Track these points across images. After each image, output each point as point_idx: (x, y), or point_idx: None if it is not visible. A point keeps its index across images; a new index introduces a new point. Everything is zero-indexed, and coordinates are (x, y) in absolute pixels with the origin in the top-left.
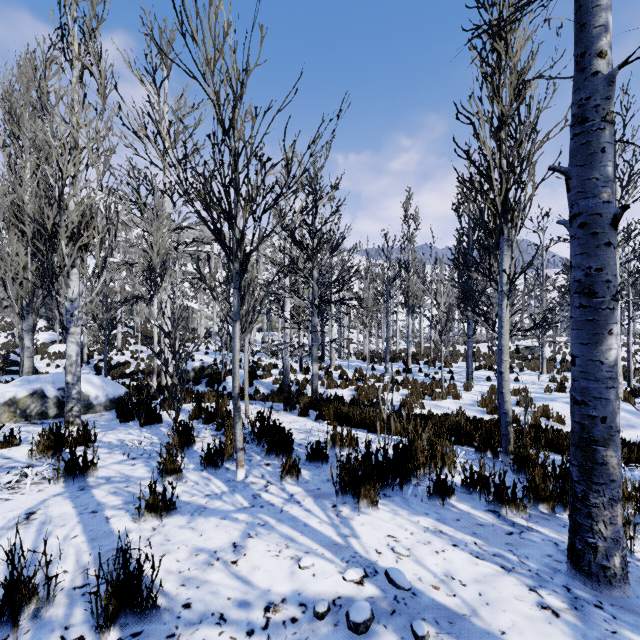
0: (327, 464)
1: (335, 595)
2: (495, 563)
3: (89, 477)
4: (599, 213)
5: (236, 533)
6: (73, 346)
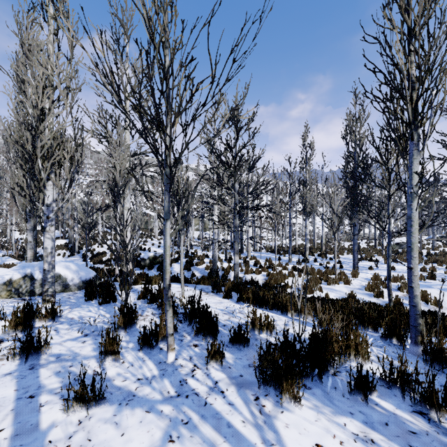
0: (248, 347)
1: None
2: None
3: (42, 354)
4: None
5: (158, 434)
6: (48, 241)
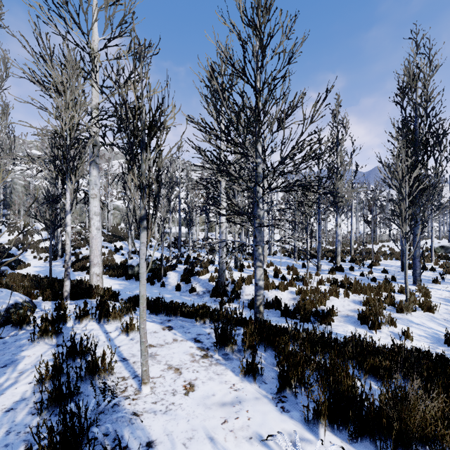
0: None
1: None
2: None
3: None
4: None
5: None
6: None
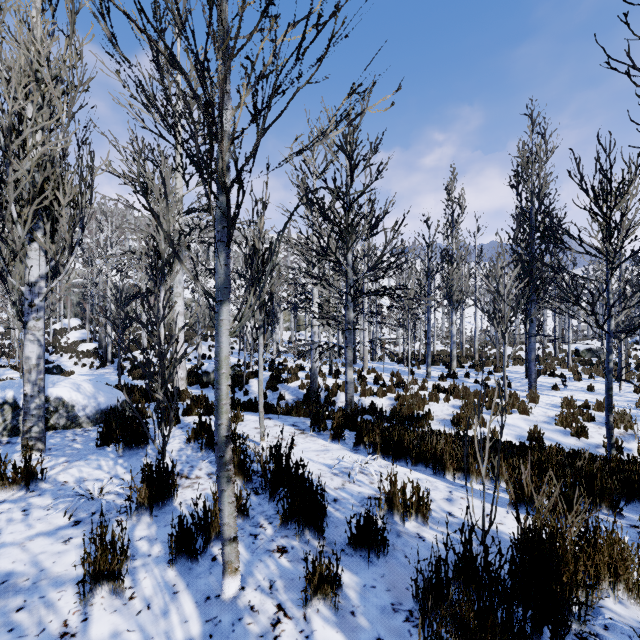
0: (385, 556)
1: None
2: None
3: None
4: None
5: None
6: (32, 346)
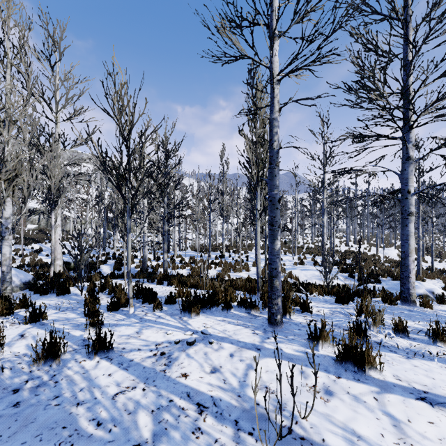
0: (175, 303)
1: (182, 339)
2: (243, 326)
3: (43, 320)
4: (275, 197)
5: (136, 329)
6: (7, 248)
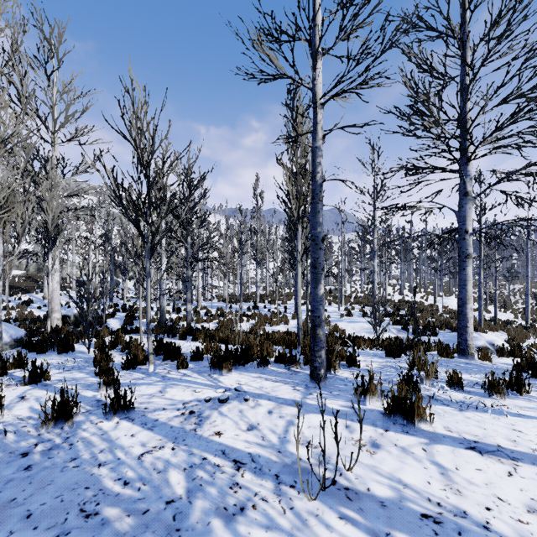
0: (203, 360)
1: (213, 397)
2: (282, 382)
3: (45, 380)
4: (318, 236)
5: (159, 388)
6: None
